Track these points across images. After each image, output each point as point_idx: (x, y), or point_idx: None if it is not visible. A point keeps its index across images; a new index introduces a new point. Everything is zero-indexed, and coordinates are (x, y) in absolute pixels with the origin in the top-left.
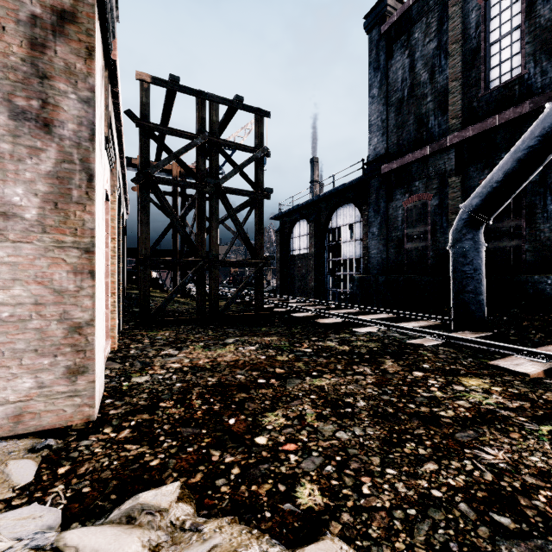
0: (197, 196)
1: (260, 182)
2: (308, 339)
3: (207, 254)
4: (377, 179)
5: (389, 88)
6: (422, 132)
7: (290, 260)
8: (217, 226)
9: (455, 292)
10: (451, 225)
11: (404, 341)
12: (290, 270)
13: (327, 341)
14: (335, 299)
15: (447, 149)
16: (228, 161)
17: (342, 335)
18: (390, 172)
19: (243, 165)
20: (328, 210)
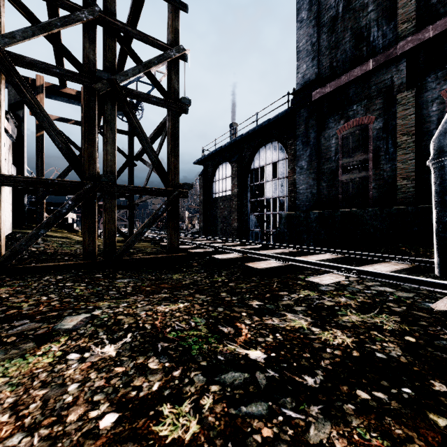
0: (83, 93)
1: (174, 90)
2: (244, 305)
3: (98, 175)
4: (306, 109)
5: (320, 8)
6: (361, 48)
7: (212, 203)
8: (114, 139)
9: (446, 222)
10: (401, 148)
11: (431, 308)
12: (212, 212)
13: (284, 311)
14: (258, 239)
15: (395, 60)
16: (131, 56)
17: (303, 294)
18: (321, 98)
19: (151, 62)
20: (250, 149)
